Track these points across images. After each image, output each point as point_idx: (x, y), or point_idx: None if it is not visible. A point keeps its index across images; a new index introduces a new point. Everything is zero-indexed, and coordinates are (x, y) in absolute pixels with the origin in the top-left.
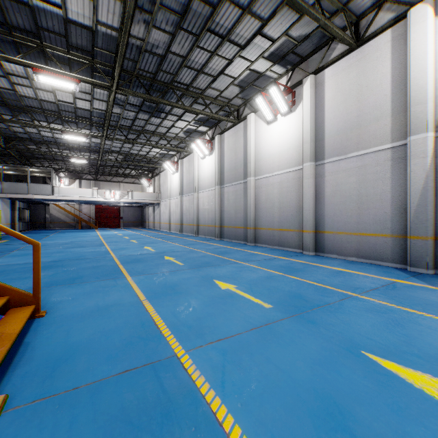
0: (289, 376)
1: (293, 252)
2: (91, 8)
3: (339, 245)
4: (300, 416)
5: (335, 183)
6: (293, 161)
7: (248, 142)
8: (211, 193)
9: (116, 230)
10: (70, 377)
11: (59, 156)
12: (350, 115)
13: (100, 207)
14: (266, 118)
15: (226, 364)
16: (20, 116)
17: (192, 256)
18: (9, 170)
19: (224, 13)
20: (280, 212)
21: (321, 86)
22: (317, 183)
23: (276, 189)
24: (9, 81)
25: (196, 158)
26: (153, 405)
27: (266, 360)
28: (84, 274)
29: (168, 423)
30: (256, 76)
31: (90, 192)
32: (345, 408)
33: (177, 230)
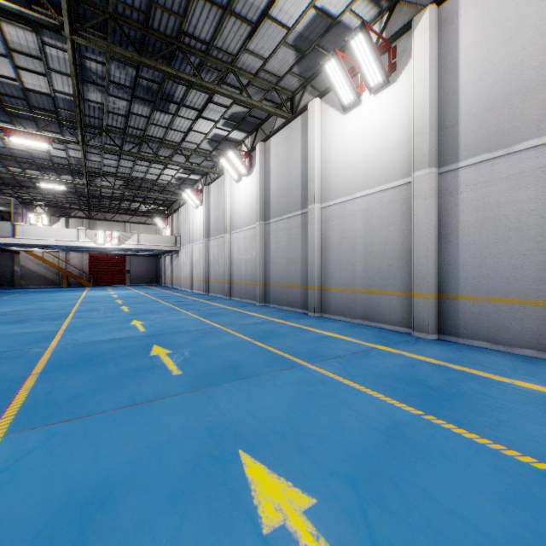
0: None
1: (394, 331)
2: None
3: (493, 323)
4: None
5: (482, 205)
6: (393, 171)
7: (309, 146)
8: (249, 233)
9: (114, 290)
10: None
11: (27, 180)
12: (520, 67)
13: (97, 257)
14: (342, 101)
15: None
16: None
17: (208, 346)
18: None
19: None
20: (367, 261)
21: (450, 25)
22: (441, 207)
23: (360, 222)
24: None
25: (228, 181)
26: None
27: None
28: None
29: None
30: (325, 26)
31: (74, 234)
32: None
33: (202, 290)
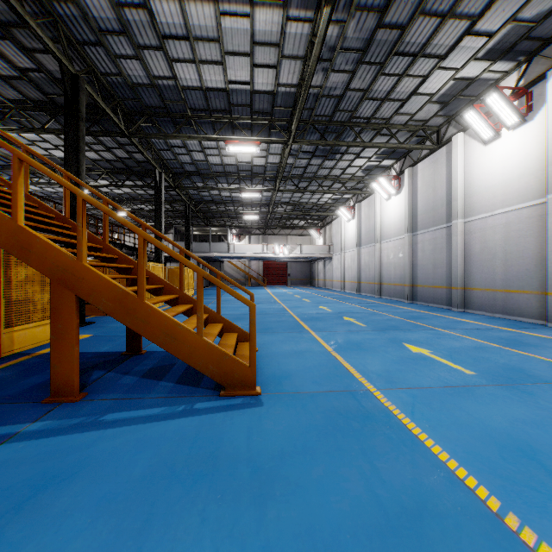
0: (481, 422)
1: (529, 323)
2: (274, 75)
3: None
4: (486, 443)
5: None
6: (529, 193)
7: (452, 172)
8: (398, 243)
9: (284, 289)
10: (293, 387)
11: (233, 213)
12: None
13: (268, 263)
14: (482, 137)
15: (416, 403)
16: (208, 181)
17: (375, 319)
18: (195, 231)
19: (417, 29)
20: (506, 266)
21: None
22: None
23: (499, 234)
24: (204, 154)
25: (378, 200)
26: (355, 411)
27: (458, 408)
28: (272, 326)
29: (368, 421)
30: (465, 84)
31: (260, 248)
32: (538, 451)
33: (353, 290)
